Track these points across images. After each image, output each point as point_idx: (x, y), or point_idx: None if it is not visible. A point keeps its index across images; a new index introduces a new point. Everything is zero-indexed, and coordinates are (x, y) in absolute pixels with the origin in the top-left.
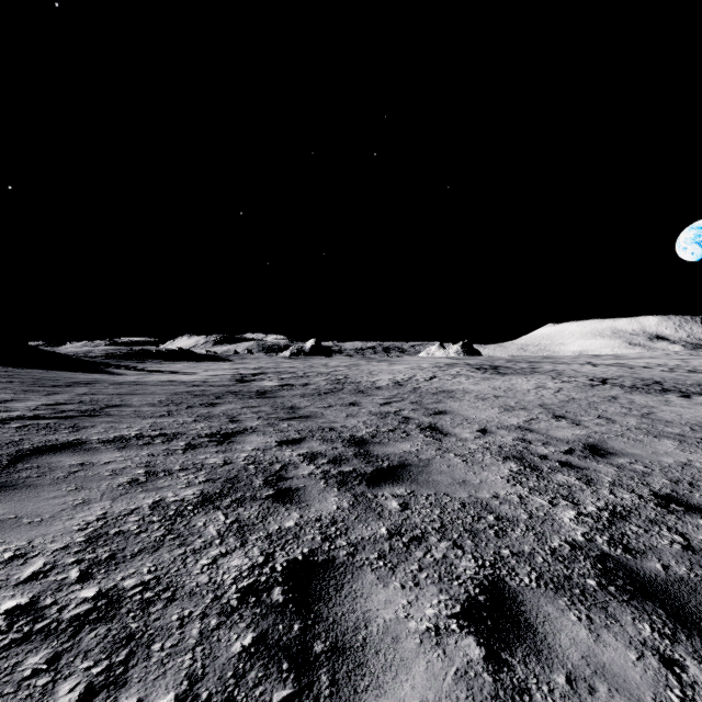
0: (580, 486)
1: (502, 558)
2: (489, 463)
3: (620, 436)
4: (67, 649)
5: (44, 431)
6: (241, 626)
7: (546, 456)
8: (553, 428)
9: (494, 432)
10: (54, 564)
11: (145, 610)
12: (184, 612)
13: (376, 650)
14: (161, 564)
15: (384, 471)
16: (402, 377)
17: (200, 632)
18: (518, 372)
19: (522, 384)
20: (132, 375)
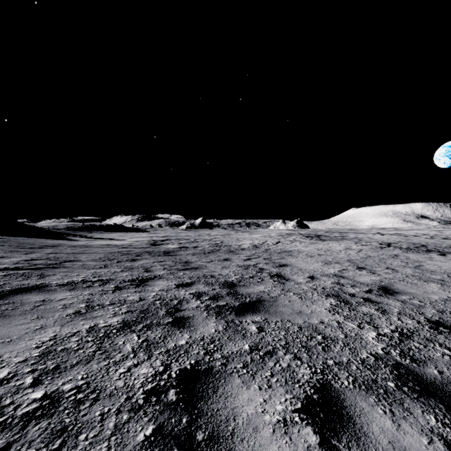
0: (378, 315)
1: (328, 367)
2: (316, 299)
3: (401, 280)
4: (16, 440)
5: (20, 278)
6: (145, 420)
7: (354, 294)
8: (357, 275)
9: (319, 278)
10: (15, 373)
11: (76, 408)
12: (105, 409)
13: (242, 438)
14: (91, 372)
15: (247, 304)
16: (258, 242)
17: (115, 425)
18: (333, 239)
19: (336, 246)
20: (83, 241)
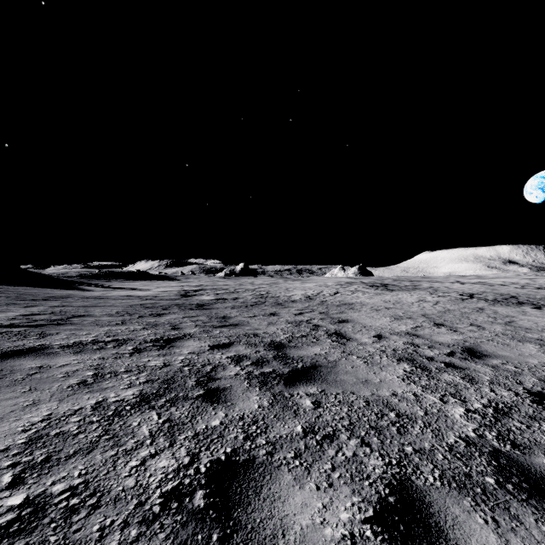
0: (465, 384)
1: (406, 456)
2: (386, 364)
3: (490, 340)
4: None
5: (15, 338)
6: (161, 537)
7: (433, 358)
8: (435, 334)
9: (387, 337)
10: None
11: (67, 519)
12: (106, 521)
13: None
14: (92, 466)
15: (299, 371)
16: (311, 293)
17: None
18: (403, 289)
19: (407, 298)
20: (98, 291)
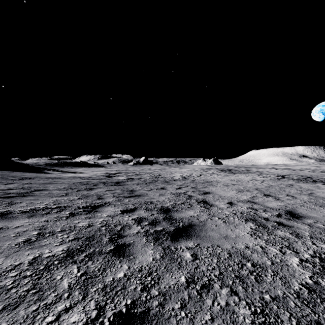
0: (294, 239)
1: (267, 304)
2: (238, 223)
3: (302, 206)
4: None
5: None
6: None
7: (268, 219)
8: (266, 201)
9: (236, 204)
10: None
11: None
12: None
13: None
14: (14, 323)
15: (180, 229)
16: (186, 175)
17: None
18: (241, 172)
19: (244, 178)
20: (55, 174)
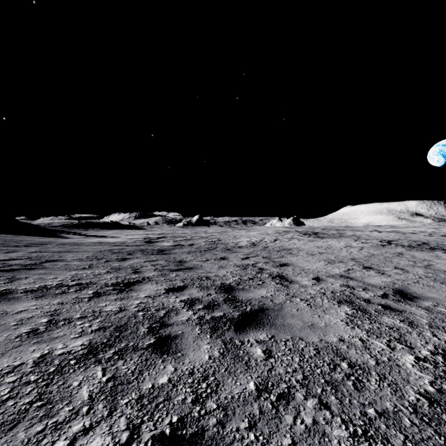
0: (406, 328)
1: (371, 422)
2: (328, 307)
3: (416, 282)
4: None
5: None
6: None
7: (369, 300)
8: (366, 276)
9: (325, 280)
10: None
11: None
12: None
13: None
14: None
15: (248, 315)
16: (255, 240)
17: None
18: (331, 236)
19: (336, 244)
20: (75, 238)
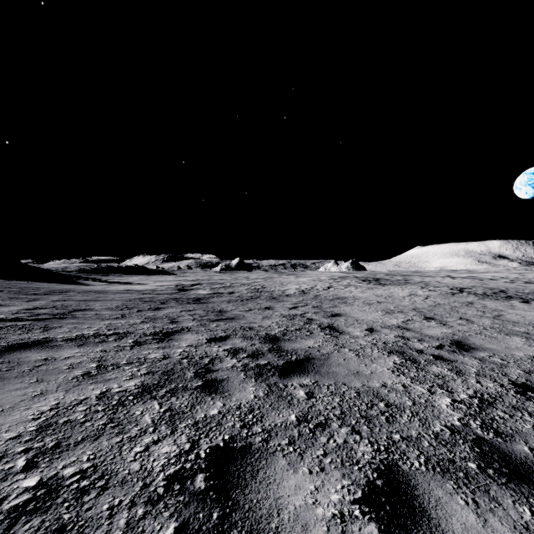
0: (452, 376)
1: (394, 443)
2: (377, 356)
3: (478, 333)
4: None
5: (20, 331)
6: (165, 515)
7: (422, 351)
8: (425, 327)
9: (379, 331)
10: (4, 453)
11: (79, 499)
12: (115, 501)
13: None
14: (100, 452)
15: (293, 363)
16: (305, 287)
17: (127, 522)
18: (395, 283)
19: (399, 292)
20: (97, 285)
